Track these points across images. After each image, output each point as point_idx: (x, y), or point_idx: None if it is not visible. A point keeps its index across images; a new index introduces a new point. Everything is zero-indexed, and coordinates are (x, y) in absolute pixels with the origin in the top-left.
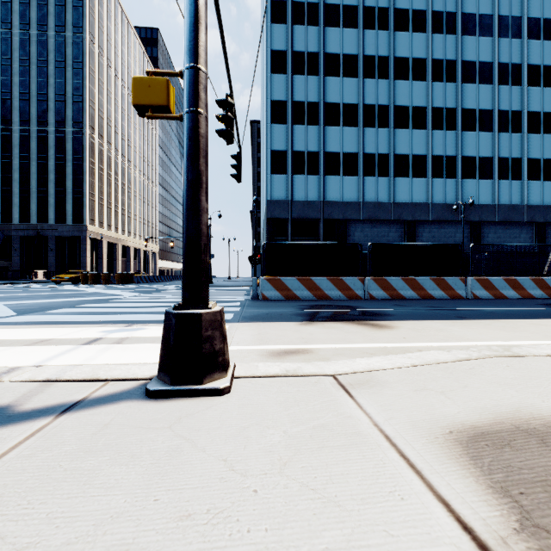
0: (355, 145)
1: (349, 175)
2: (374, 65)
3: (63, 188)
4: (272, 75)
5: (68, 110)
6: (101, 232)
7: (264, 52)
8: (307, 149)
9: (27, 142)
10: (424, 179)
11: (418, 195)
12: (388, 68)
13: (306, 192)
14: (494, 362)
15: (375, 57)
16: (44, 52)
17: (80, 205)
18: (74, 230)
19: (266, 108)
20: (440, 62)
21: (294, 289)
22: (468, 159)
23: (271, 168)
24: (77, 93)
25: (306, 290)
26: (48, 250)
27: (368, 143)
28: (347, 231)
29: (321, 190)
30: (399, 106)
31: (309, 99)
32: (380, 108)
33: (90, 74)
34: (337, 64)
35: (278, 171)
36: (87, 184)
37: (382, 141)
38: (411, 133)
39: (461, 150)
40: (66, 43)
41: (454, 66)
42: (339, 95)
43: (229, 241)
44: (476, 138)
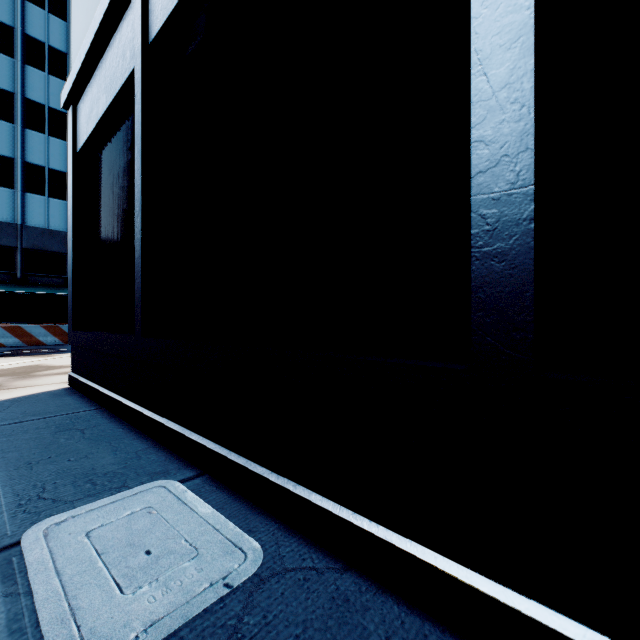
0: None
1: None
2: None
3: None
4: None
5: None
6: None
7: None
8: (49, 165)
9: None
10: None
11: None
12: None
13: (47, 218)
14: (58, 358)
15: None
16: None
17: None
18: None
19: None
20: None
21: None
22: None
23: None
24: None
25: (13, 337)
26: None
27: None
28: None
29: None
30: None
31: (52, 104)
32: None
33: None
34: None
35: None
36: None
37: None
38: None
39: None
40: None
41: None
42: None
43: None
44: None
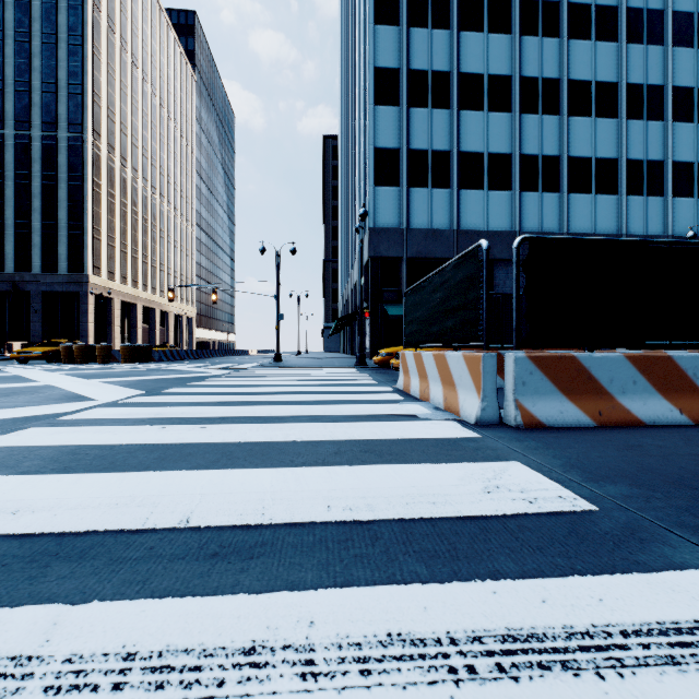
0: (508, 142)
1: (497, 188)
2: (537, 15)
3: (53, 220)
4: (376, 27)
5: (61, 106)
6: (110, 287)
7: (357, 5)
8: (432, 146)
9: (0, 152)
10: (613, 197)
11: (605, 221)
12: (559, 20)
13: (429, 215)
14: None
15: (539, 2)
16: (25, 21)
17: (79, 245)
18: (70, 282)
19: (363, 84)
20: (639, 12)
21: (617, 391)
22: (682, 166)
23: (375, 176)
24: (74, 81)
25: (653, 393)
26: (31, 312)
27: (528, 138)
28: (494, 278)
29: (454, 213)
30: (576, 80)
31: (435, 66)
32: (545, 84)
33: (94, 54)
34: (479, 11)
35: (386, 182)
36: (89, 215)
37: (549, 136)
38: (593, 123)
39: (672, 151)
40: (58, 7)
41: (660, 20)
42: (482, 62)
43: (298, 299)
44: (694, 133)
